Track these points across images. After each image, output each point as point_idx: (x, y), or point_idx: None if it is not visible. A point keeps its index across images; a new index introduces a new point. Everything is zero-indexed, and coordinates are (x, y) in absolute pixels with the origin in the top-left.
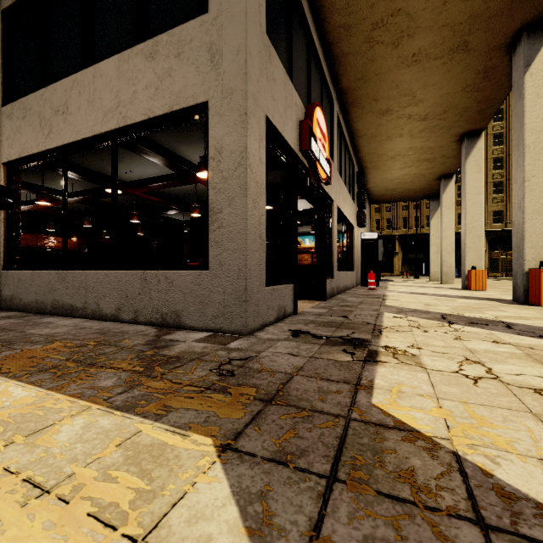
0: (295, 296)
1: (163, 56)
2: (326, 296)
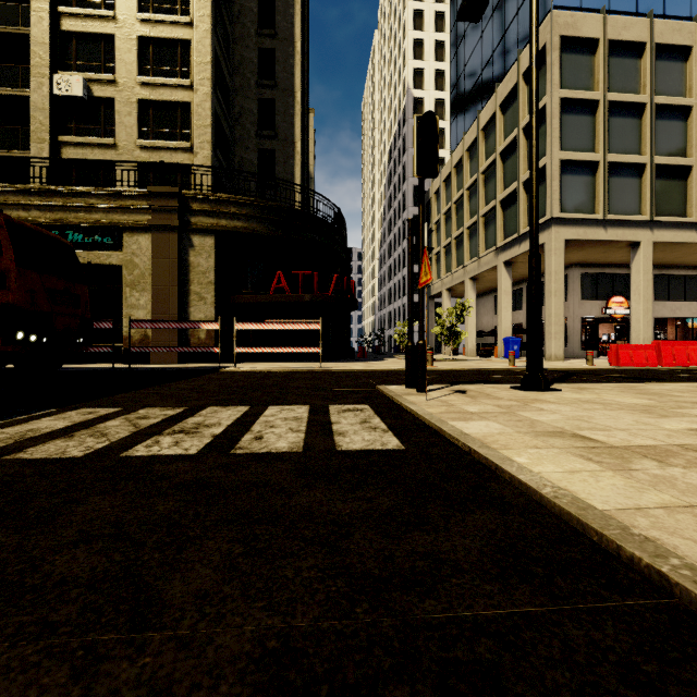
0: (597, 354)
1: None
2: None
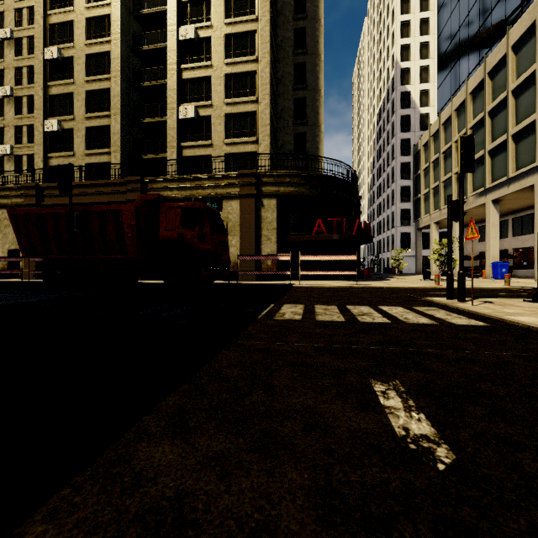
0: None
1: None
2: None
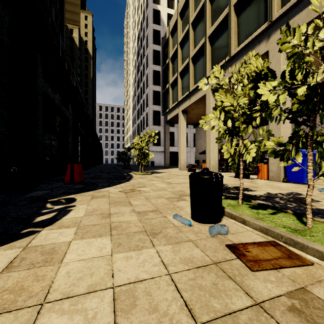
0: None
1: (318, 118)
2: None
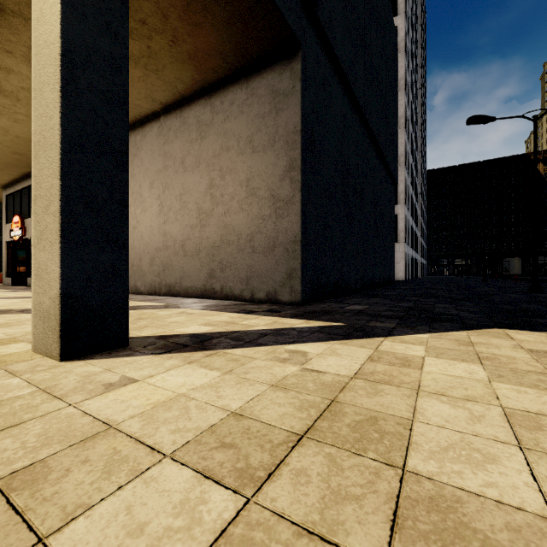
0: (12, 281)
1: None
2: (27, 285)
